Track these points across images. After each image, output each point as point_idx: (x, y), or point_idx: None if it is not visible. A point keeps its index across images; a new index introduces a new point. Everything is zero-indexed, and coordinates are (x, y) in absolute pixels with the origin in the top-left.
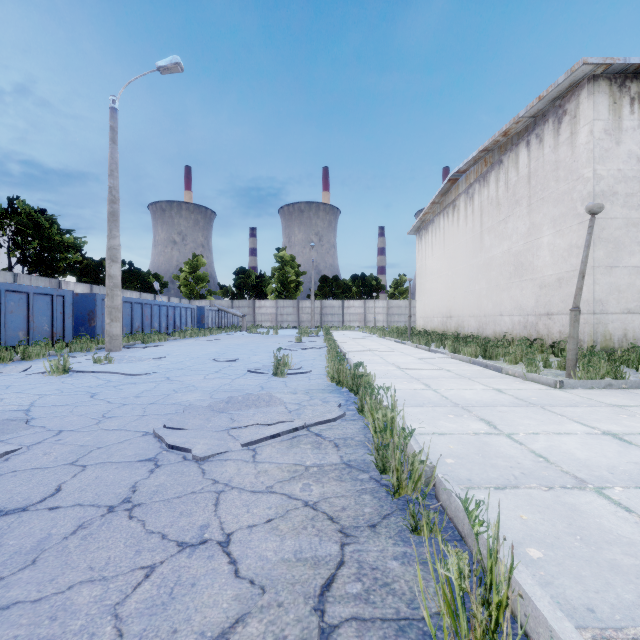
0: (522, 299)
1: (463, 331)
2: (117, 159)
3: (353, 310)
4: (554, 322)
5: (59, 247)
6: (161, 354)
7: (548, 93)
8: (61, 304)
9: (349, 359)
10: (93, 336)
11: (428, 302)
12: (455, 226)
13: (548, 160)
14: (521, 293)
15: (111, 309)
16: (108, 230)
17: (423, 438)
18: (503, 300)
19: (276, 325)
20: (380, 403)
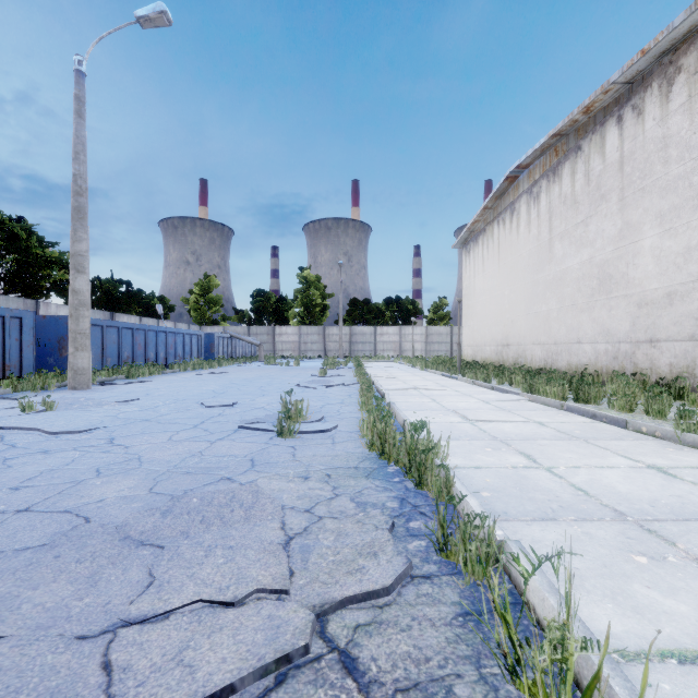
0: (611, 322)
1: (525, 362)
2: (84, 138)
3: (387, 338)
4: (661, 351)
5: (39, 262)
6: (138, 394)
7: (657, 43)
8: (17, 328)
9: (391, 404)
10: (64, 369)
11: (478, 327)
12: (514, 234)
13: (651, 137)
14: (609, 314)
15: (75, 334)
16: (72, 231)
17: (652, 689)
18: (582, 323)
19: (299, 355)
20: (489, 537)
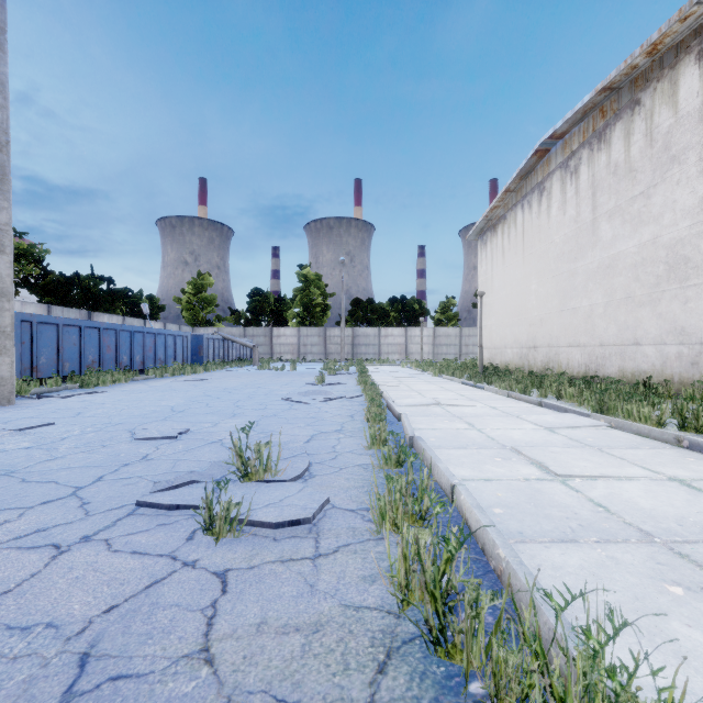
0: (687, 317)
1: (558, 368)
2: (4, 76)
3: (392, 339)
4: None
5: None
6: (64, 414)
7: None
8: None
9: (418, 441)
10: None
11: (496, 328)
12: (543, 218)
13: None
14: (684, 307)
15: None
16: None
17: None
18: (641, 320)
19: (298, 358)
20: None
